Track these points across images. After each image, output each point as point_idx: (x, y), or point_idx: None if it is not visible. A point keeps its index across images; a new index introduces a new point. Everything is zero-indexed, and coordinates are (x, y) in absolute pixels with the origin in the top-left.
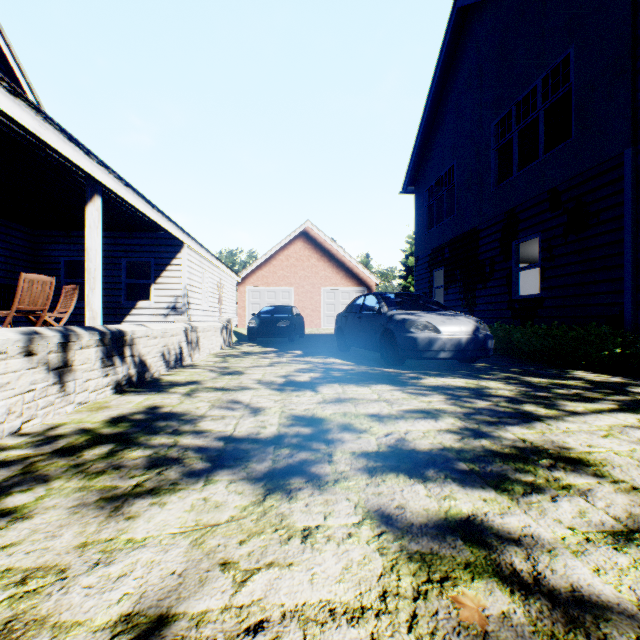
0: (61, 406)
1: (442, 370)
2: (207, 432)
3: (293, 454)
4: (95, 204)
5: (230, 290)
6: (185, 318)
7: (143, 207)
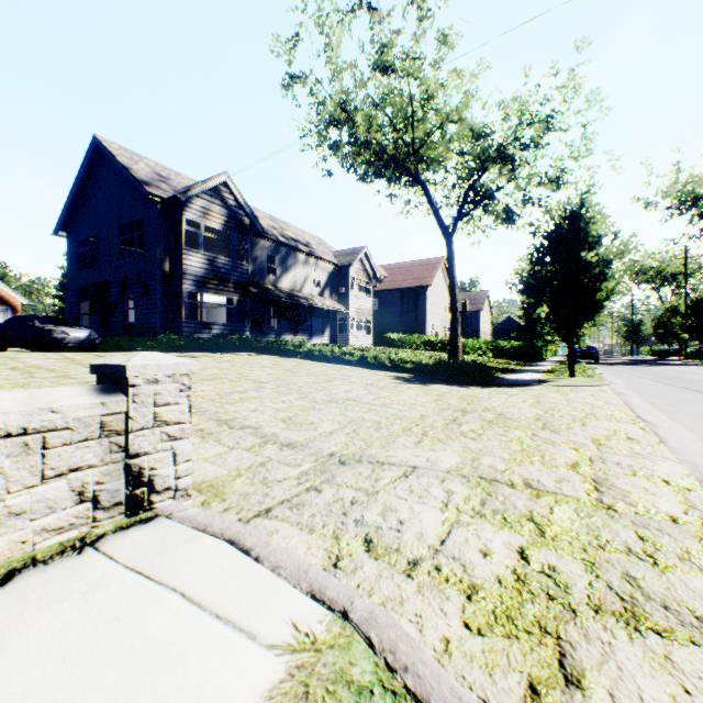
0: None
1: None
2: None
3: None
4: None
5: None
6: None
7: None
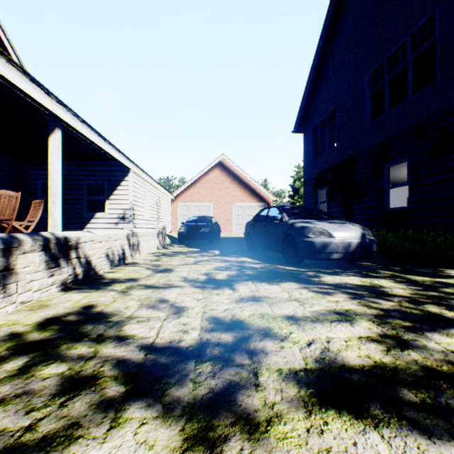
0: (0, 307)
1: (335, 268)
2: (130, 338)
3: (215, 373)
4: (56, 135)
5: (166, 205)
6: (131, 226)
7: (96, 140)
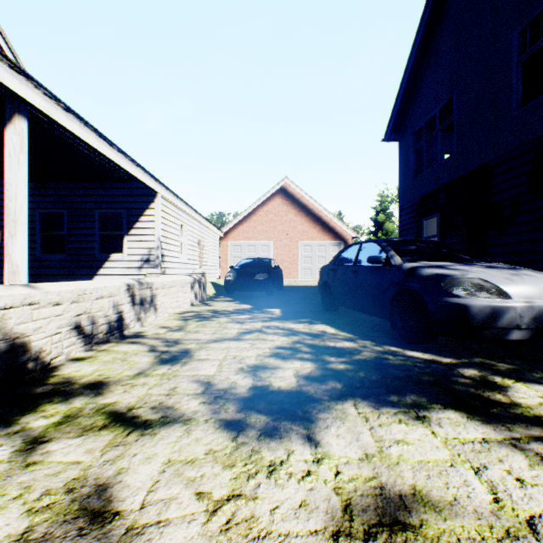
0: None
1: (507, 357)
2: None
3: None
4: (15, 126)
5: (212, 244)
6: (157, 271)
7: (95, 142)
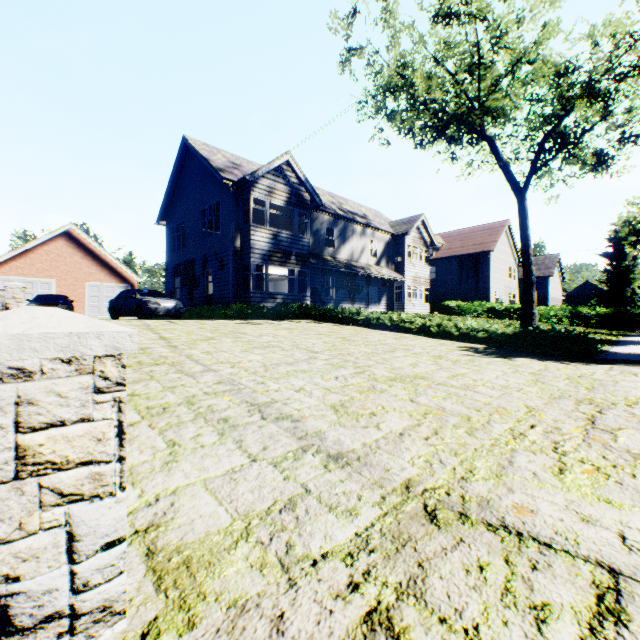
0: None
1: None
2: None
3: None
4: None
5: None
6: None
7: None
